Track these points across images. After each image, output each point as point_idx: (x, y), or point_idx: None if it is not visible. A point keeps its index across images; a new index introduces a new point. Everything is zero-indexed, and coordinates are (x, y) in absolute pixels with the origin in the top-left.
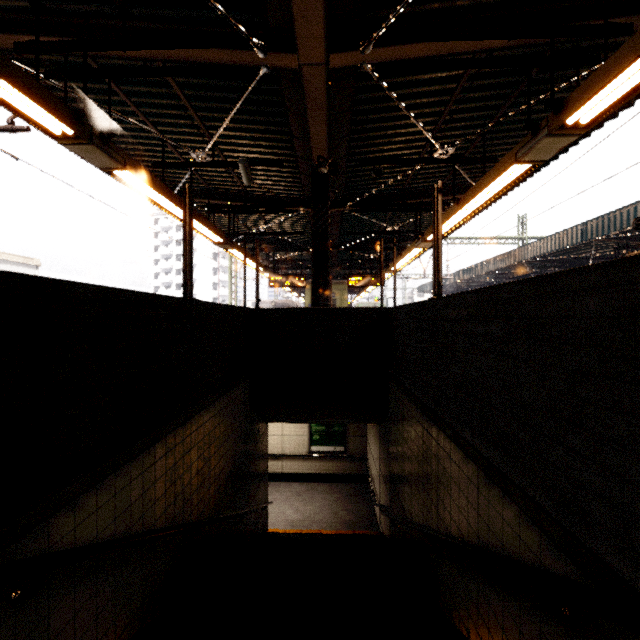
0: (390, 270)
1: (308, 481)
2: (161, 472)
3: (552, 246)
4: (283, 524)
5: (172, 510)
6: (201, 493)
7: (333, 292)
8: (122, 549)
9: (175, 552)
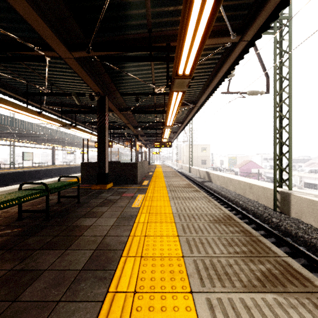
0: None
1: None
2: None
3: None
4: None
5: None
6: None
7: None
8: None
9: None
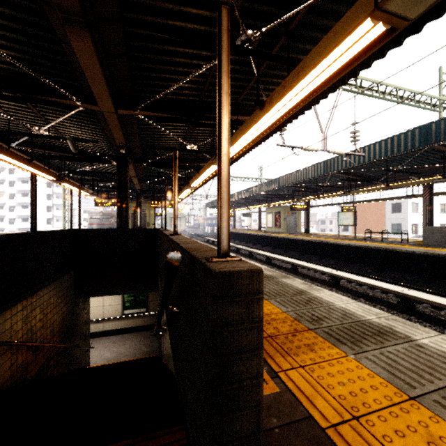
0: (178, 198)
1: (122, 333)
2: (20, 318)
3: (267, 187)
4: (102, 361)
5: (26, 337)
6: (42, 331)
7: (144, 208)
8: (5, 345)
9: (27, 358)
